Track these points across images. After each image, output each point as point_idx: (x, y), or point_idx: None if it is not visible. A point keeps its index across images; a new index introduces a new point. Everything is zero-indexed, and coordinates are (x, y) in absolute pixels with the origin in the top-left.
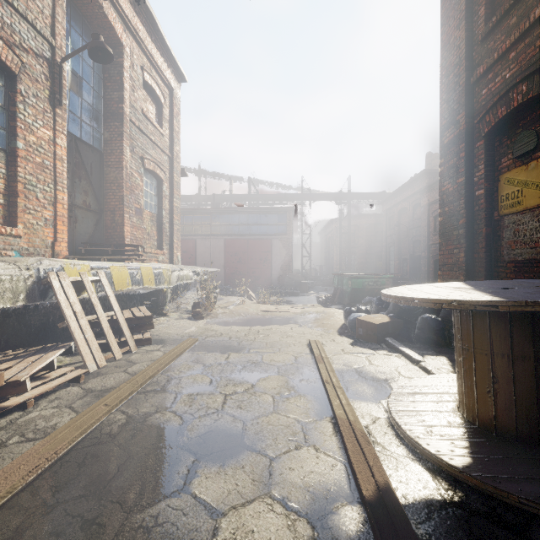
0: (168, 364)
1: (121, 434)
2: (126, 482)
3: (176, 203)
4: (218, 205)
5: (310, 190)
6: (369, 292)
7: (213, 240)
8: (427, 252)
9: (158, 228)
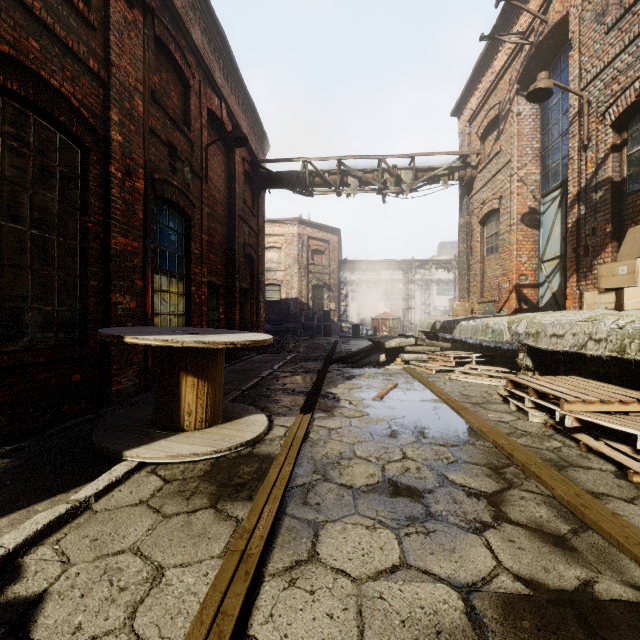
0: (582, 515)
1: (459, 436)
2: (421, 423)
3: None
4: None
5: None
6: None
7: None
8: None
9: None
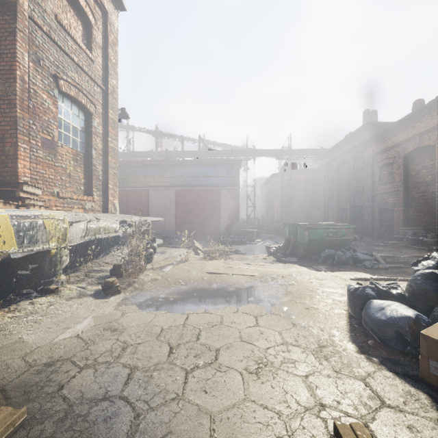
0: None
1: None
2: None
3: (112, 144)
4: (170, 159)
5: (254, 146)
6: (328, 244)
7: (164, 190)
8: (371, 202)
9: (86, 170)
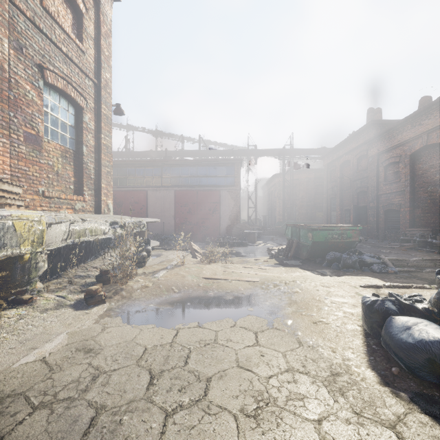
0: None
1: None
2: None
3: (106, 141)
4: (169, 159)
5: (255, 146)
6: (333, 246)
7: (163, 191)
8: (376, 202)
9: (76, 167)
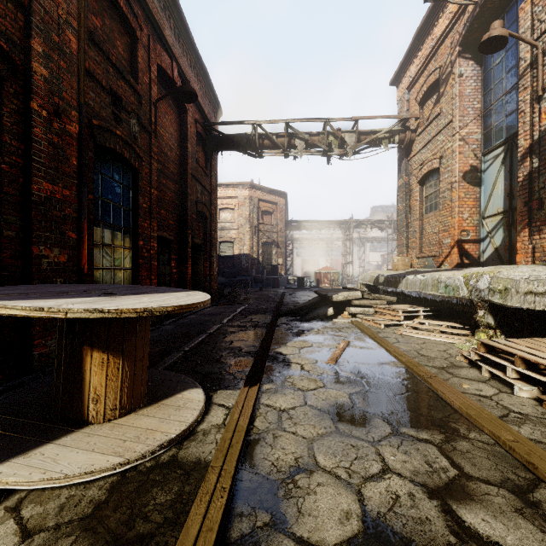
0: None
1: (442, 422)
2: (388, 399)
3: None
4: None
5: None
6: None
7: None
8: None
9: None
